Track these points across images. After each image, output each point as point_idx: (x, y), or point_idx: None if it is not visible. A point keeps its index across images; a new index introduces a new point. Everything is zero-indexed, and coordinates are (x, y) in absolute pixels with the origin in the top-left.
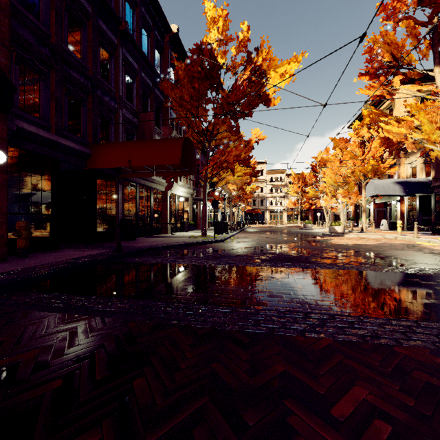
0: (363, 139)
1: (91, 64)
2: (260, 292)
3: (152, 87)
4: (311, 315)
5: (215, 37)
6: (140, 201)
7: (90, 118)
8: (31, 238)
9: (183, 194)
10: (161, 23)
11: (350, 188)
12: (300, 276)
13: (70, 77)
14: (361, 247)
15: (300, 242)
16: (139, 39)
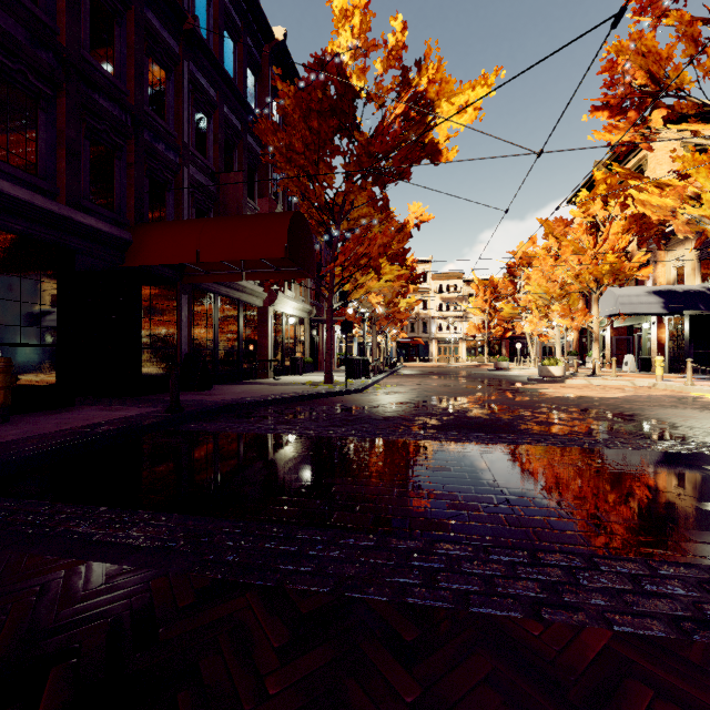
0: (594, 221)
1: (133, 86)
2: (431, 497)
3: (242, 131)
4: (543, 556)
5: (347, 43)
6: (221, 324)
7: (131, 179)
8: (20, 388)
9: (295, 312)
10: (256, 23)
11: (572, 303)
12: (505, 461)
13: (94, 106)
14: (601, 402)
15: (492, 393)
16: (219, 49)
